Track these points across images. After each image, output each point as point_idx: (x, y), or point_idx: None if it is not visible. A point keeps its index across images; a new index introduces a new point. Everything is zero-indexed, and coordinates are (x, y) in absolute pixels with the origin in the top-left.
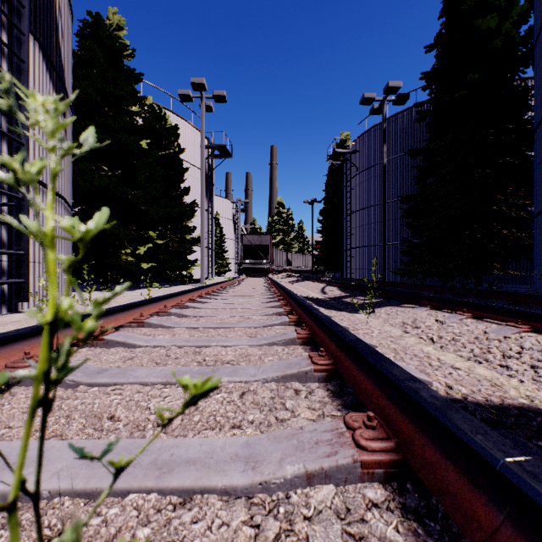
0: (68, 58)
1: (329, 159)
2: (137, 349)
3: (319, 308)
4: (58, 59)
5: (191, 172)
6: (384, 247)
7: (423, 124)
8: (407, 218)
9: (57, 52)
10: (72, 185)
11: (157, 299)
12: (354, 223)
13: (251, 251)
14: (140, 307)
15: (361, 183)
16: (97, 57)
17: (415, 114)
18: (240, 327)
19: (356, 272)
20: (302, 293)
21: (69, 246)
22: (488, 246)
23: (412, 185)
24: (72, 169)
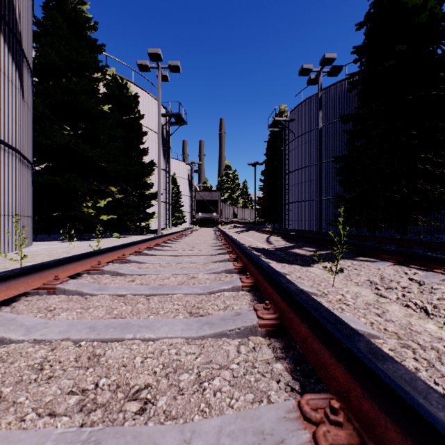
0: (25, 18)
1: (269, 127)
2: (0, 349)
3: (271, 262)
4: (12, 15)
5: (151, 136)
6: (320, 201)
7: (352, 94)
8: (341, 175)
9: (9, 8)
10: (35, 143)
11: (90, 254)
12: (291, 181)
13: (203, 205)
14: (60, 267)
15: (297, 147)
16: (61, 26)
17: (345, 86)
18: (180, 293)
19: (293, 223)
20: (249, 243)
21: (28, 198)
22: (414, 200)
23: (342, 148)
24: (34, 128)
